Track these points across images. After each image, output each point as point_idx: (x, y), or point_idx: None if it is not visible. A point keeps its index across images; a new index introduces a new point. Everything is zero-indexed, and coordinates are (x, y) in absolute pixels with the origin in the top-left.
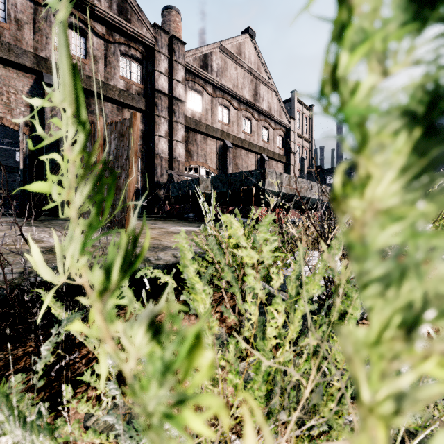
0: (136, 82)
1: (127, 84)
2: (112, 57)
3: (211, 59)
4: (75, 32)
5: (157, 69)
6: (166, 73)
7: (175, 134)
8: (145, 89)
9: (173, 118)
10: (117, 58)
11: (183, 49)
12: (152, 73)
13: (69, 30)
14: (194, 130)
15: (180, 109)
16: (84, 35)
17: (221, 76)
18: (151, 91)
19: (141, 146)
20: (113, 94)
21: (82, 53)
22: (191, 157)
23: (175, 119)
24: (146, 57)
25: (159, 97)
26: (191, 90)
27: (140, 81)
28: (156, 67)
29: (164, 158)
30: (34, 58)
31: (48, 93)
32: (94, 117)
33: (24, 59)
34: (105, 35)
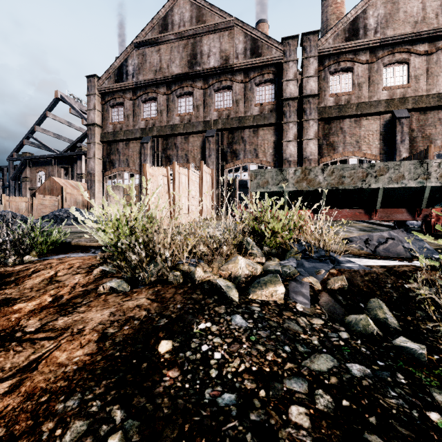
0: (270, 101)
1: (261, 107)
2: (249, 93)
3: (364, 18)
4: (226, 91)
5: (284, 80)
6: (295, 76)
7: (306, 133)
8: (277, 103)
9: (302, 118)
10: (253, 91)
11: (316, 39)
12: (282, 85)
13: (222, 93)
14: (337, 117)
15: (311, 105)
16: (231, 89)
17: (385, 27)
18: (281, 103)
19: (274, 155)
20: (248, 122)
21: (230, 103)
22: (333, 150)
23: (305, 118)
24: (277, 74)
25: (287, 104)
26: (334, 74)
27: (274, 98)
28: (284, 78)
29: (292, 161)
30: (203, 124)
31: (207, 142)
32: (236, 146)
33: (199, 127)
34: (243, 80)
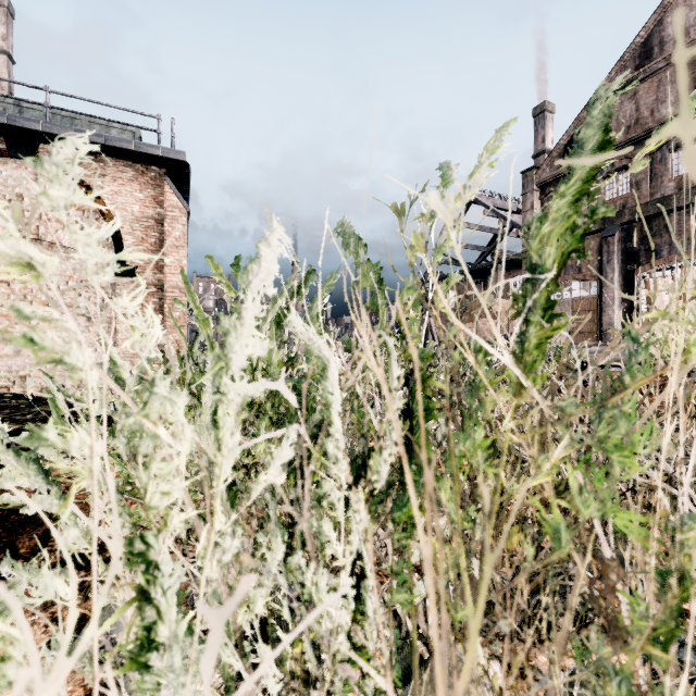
0: None
1: None
2: None
3: None
4: None
5: None
6: None
7: None
8: None
9: None
10: None
11: None
12: None
13: None
14: None
15: None
16: None
17: None
18: None
19: None
20: None
21: None
22: None
23: None
24: None
25: None
26: None
27: None
28: None
29: None
30: None
31: None
32: None
33: None
34: None
